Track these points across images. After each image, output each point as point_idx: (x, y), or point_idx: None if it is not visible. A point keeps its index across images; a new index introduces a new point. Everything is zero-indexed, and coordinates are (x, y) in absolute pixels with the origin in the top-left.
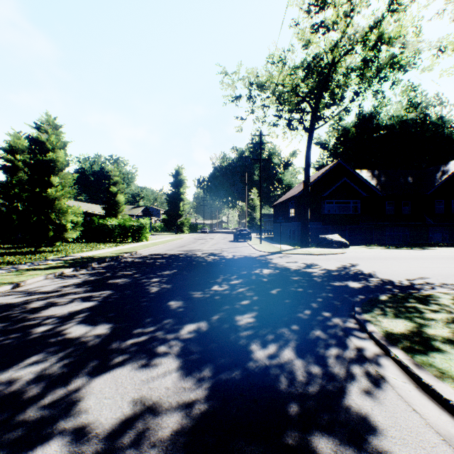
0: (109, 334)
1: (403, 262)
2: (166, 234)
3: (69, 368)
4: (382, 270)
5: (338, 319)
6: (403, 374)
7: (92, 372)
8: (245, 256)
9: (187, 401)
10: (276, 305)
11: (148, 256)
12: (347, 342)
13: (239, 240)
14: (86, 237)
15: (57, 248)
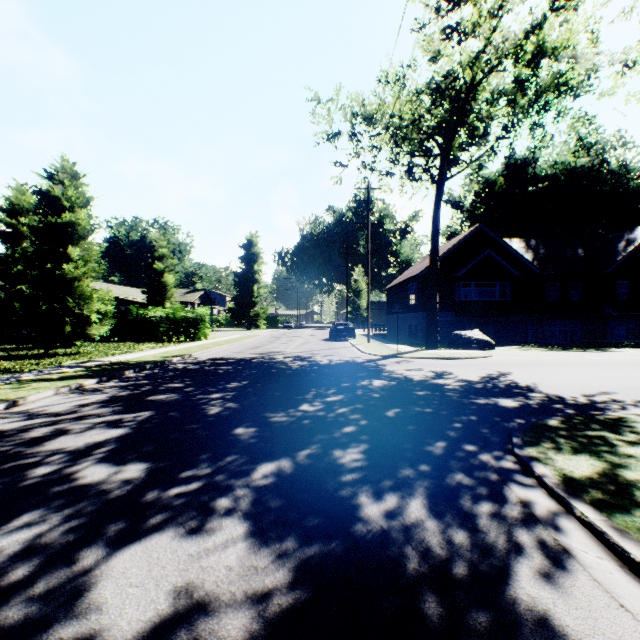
0: (144, 479)
1: (575, 369)
2: (234, 330)
3: (78, 534)
4: (546, 381)
5: (488, 455)
6: (597, 544)
7: (113, 541)
8: (347, 361)
9: (260, 590)
10: (394, 433)
11: (207, 361)
12: (505, 491)
13: (337, 339)
14: (120, 335)
15: (77, 350)
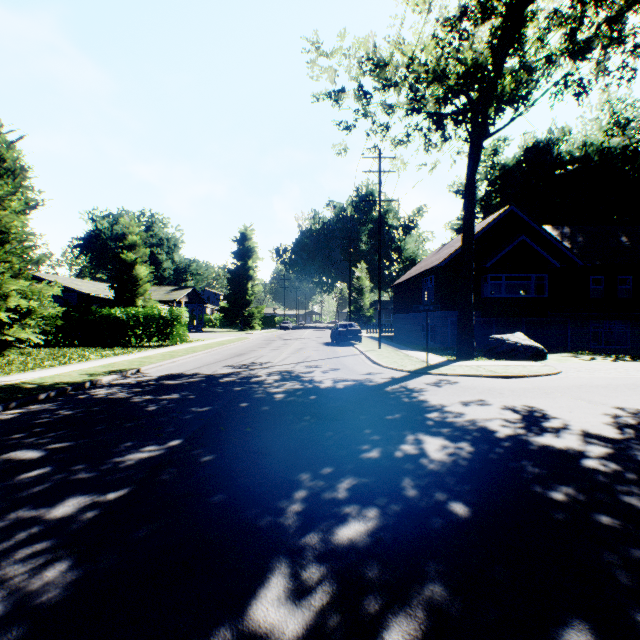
0: None
1: None
2: (226, 331)
3: None
4: None
5: None
6: None
7: None
8: (360, 382)
9: None
10: None
11: (153, 381)
12: None
13: (340, 342)
14: (79, 338)
15: None
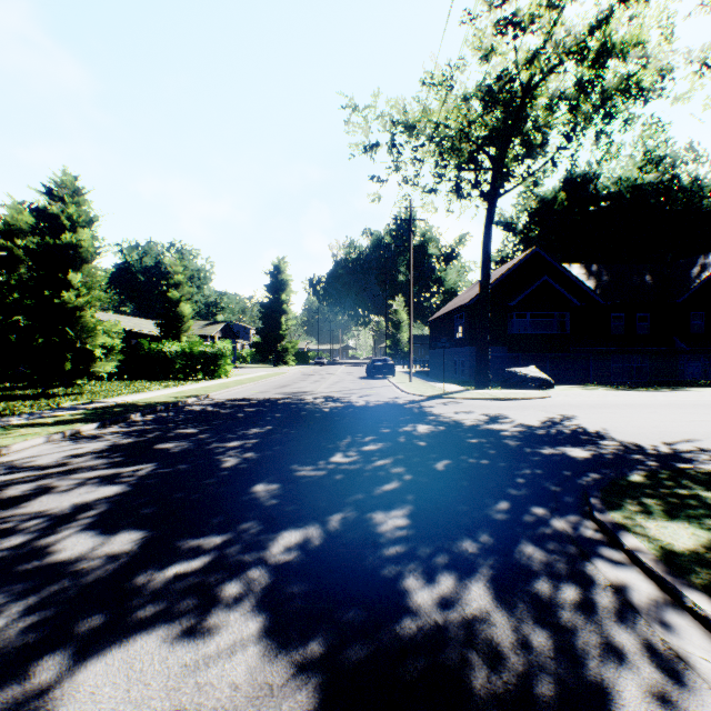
0: (136, 553)
1: (650, 412)
2: (259, 366)
3: (41, 634)
4: (618, 427)
5: (562, 521)
6: None
7: (85, 645)
8: (387, 402)
9: None
10: (445, 492)
11: (227, 402)
12: (589, 571)
13: (375, 377)
14: (130, 372)
15: (80, 389)
